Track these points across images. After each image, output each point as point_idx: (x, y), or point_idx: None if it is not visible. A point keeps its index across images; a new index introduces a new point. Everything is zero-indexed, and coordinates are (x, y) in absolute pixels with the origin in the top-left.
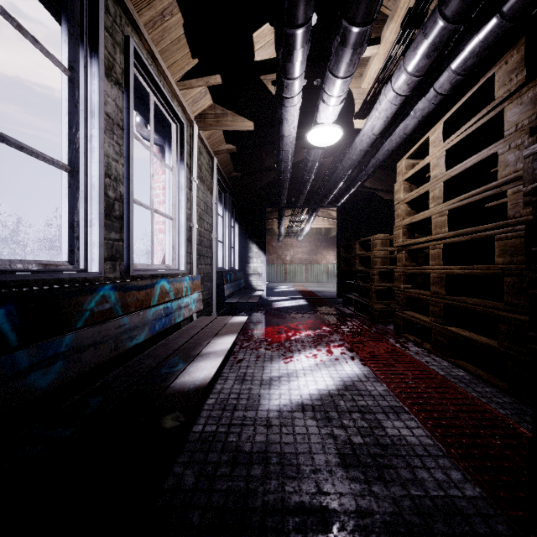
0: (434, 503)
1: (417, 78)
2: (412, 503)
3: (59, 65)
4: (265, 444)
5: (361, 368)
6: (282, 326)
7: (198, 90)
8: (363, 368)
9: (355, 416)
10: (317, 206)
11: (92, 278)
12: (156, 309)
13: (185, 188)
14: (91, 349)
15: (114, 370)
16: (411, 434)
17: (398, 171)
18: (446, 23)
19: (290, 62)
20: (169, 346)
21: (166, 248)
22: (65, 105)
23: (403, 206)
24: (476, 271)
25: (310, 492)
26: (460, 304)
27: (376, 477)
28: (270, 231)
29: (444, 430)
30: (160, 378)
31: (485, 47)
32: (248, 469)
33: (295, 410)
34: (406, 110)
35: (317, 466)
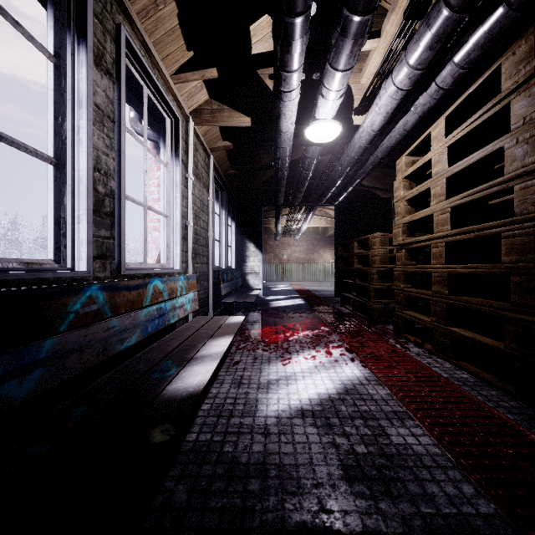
0: (446, 521)
1: (419, 71)
2: (423, 523)
3: (44, 51)
4: (263, 454)
5: (361, 370)
6: (279, 326)
7: (193, 84)
8: (364, 370)
9: (357, 423)
10: (315, 205)
11: (80, 278)
12: (149, 309)
13: (181, 185)
14: (76, 354)
15: (104, 374)
16: (417, 442)
17: (397, 168)
18: (451, 12)
19: (289, 53)
20: (162, 348)
21: (161, 247)
22: (50, 94)
23: (403, 204)
24: (480, 270)
25: (311, 510)
26: (463, 305)
27: (382, 492)
28: (267, 230)
29: (451, 437)
30: (151, 385)
31: (490, 38)
32: (245, 483)
33: (295, 416)
34: (406, 106)
35: (319, 480)
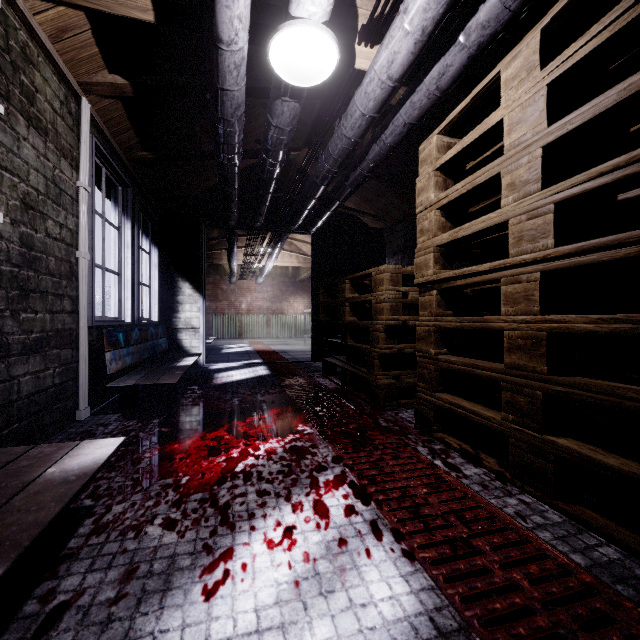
0: None
1: None
2: None
3: None
4: None
5: (410, 580)
6: (221, 431)
7: None
8: (416, 579)
9: None
10: (284, 231)
11: None
12: None
13: None
14: None
15: None
16: None
17: (421, 158)
18: None
19: None
20: None
21: None
22: None
23: (434, 214)
24: None
25: None
26: (598, 398)
27: None
28: (219, 268)
29: None
30: None
31: None
32: None
33: None
34: (448, 36)
35: None
